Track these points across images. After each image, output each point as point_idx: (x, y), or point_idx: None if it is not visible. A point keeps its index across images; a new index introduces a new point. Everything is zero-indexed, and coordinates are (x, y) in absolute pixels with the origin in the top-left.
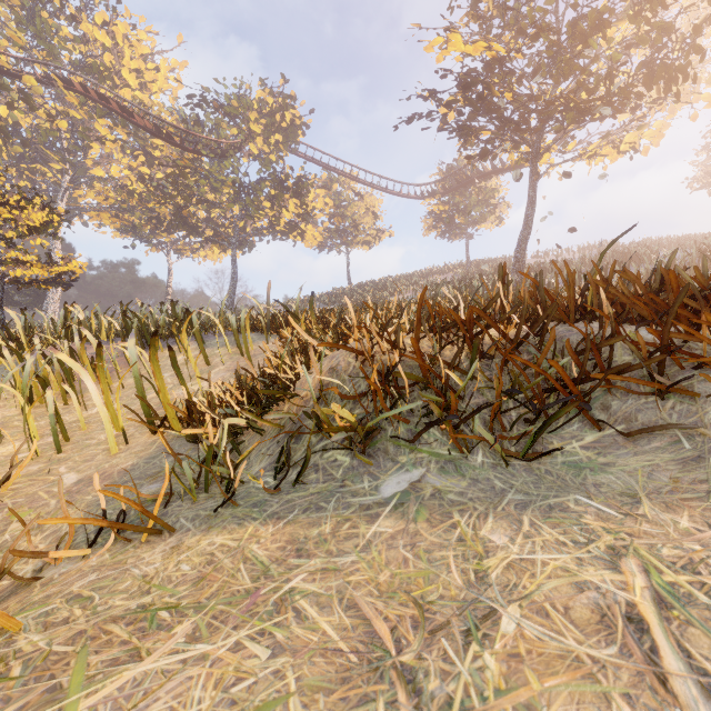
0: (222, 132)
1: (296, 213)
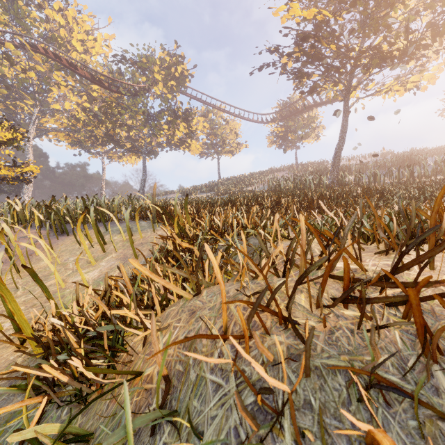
0: (136, 79)
1: (184, 133)
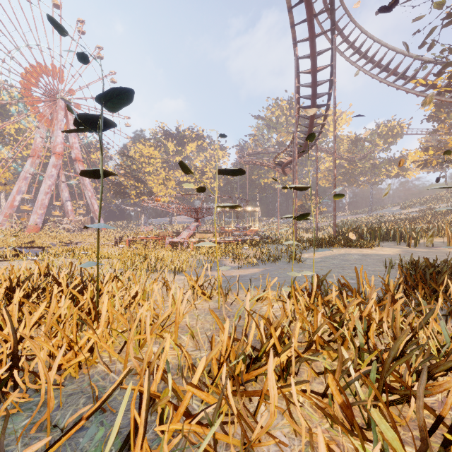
0: (364, 150)
1: (398, 171)
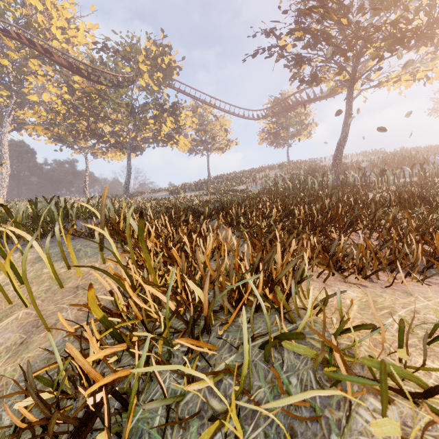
0: (119, 69)
1: (171, 128)
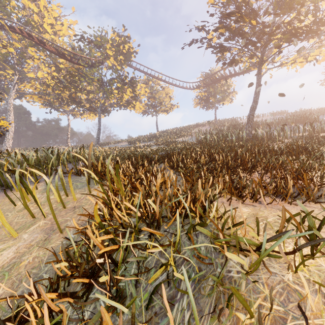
0: (92, 54)
1: (130, 96)
